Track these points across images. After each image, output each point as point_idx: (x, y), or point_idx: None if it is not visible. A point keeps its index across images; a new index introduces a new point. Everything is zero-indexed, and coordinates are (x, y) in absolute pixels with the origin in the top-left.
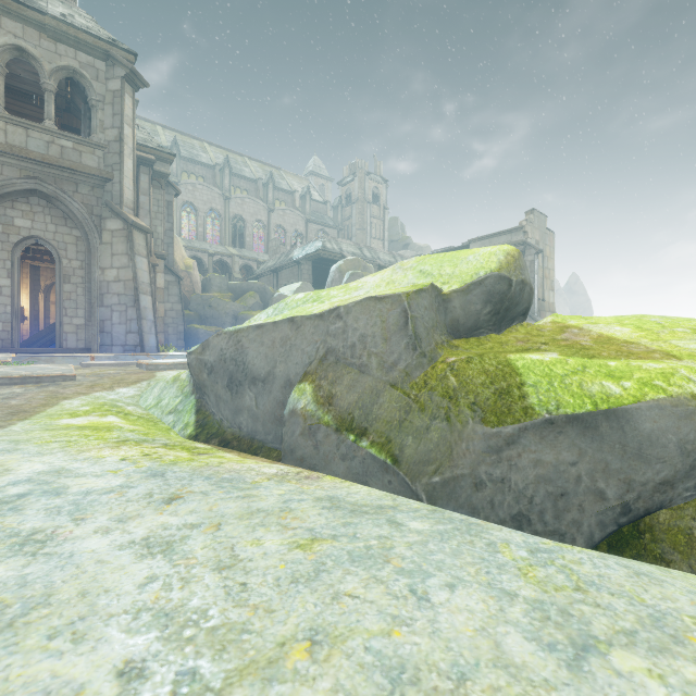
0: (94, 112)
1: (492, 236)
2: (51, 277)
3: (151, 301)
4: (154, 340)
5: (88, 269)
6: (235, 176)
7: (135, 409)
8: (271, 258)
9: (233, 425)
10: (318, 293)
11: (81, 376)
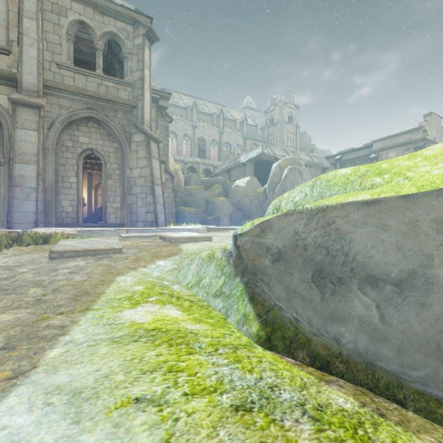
0: (125, 61)
1: (393, 136)
2: (98, 179)
3: (161, 190)
4: (163, 218)
5: (122, 169)
6: (199, 113)
7: (180, 288)
8: (224, 163)
9: (322, 333)
10: (371, 166)
11: (124, 248)
